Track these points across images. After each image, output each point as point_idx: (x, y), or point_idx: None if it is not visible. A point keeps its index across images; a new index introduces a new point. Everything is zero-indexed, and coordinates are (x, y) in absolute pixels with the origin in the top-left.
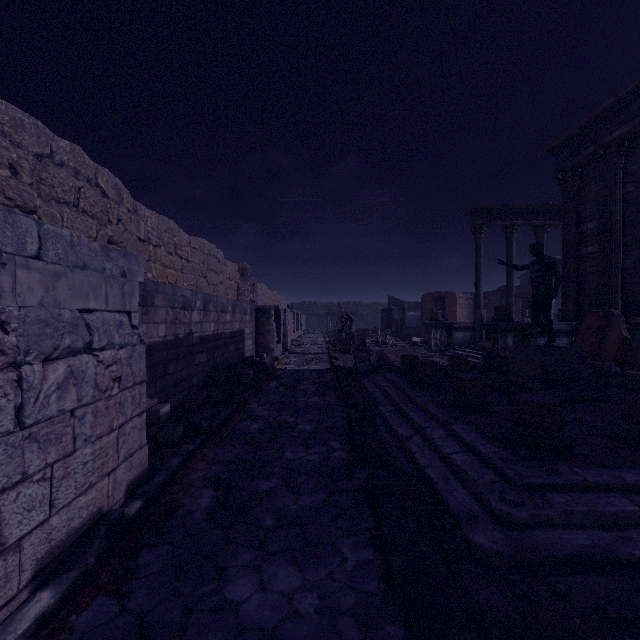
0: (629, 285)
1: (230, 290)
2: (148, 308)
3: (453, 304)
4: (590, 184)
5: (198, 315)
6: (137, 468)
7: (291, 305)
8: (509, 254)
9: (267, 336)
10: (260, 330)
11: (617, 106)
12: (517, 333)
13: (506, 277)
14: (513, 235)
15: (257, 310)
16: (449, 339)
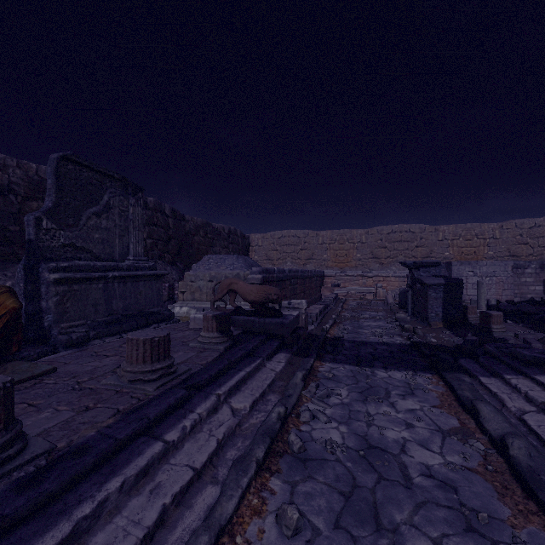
0: None
1: None
2: (544, 269)
3: None
4: None
5: None
6: (509, 299)
7: None
8: None
9: None
10: None
11: None
12: None
13: None
14: None
15: None
16: None
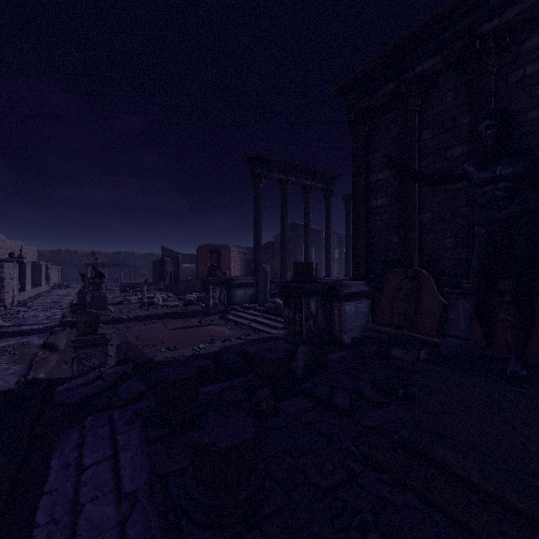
0: (426, 242)
1: None
2: None
3: (228, 257)
4: (381, 131)
5: None
6: None
7: (39, 253)
8: (284, 209)
9: None
10: None
11: (424, 34)
12: (320, 296)
13: (281, 232)
14: (287, 190)
15: None
16: (229, 297)
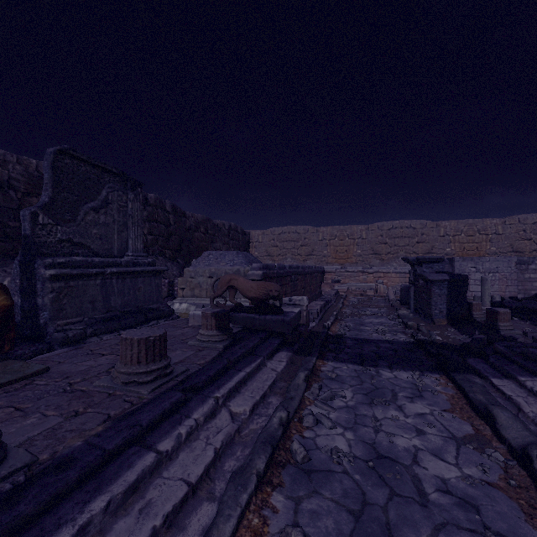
0: None
1: None
2: None
3: None
4: None
5: None
6: (513, 295)
7: None
8: None
9: None
10: None
11: None
12: None
13: None
14: None
15: None
16: None
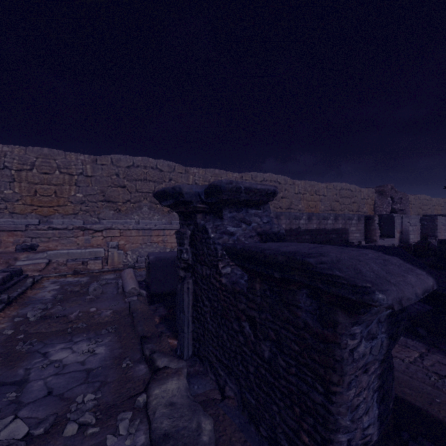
0: None
1: (366, 205)
2: (278, 220)
3: None
4: None
5: (304, 221)
6: None
7: None
8: None
9: (372, 232)
10: (367, 229)
11: None
12: None
13: None
14: None
15: (365, 217)
16: None
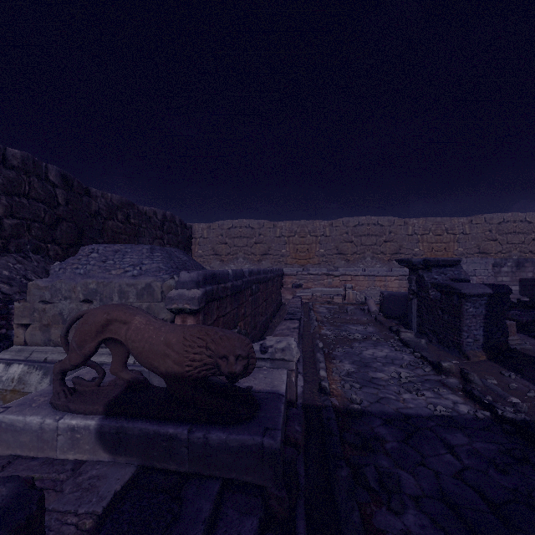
0: None
1: None
2: (520, 267)
3: None
4: None
5: None
6: None
7: None
8: None
9: None
10: None
11: None
12: None
13: None
14: None
15: None
16: None
